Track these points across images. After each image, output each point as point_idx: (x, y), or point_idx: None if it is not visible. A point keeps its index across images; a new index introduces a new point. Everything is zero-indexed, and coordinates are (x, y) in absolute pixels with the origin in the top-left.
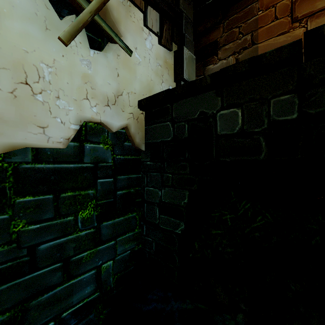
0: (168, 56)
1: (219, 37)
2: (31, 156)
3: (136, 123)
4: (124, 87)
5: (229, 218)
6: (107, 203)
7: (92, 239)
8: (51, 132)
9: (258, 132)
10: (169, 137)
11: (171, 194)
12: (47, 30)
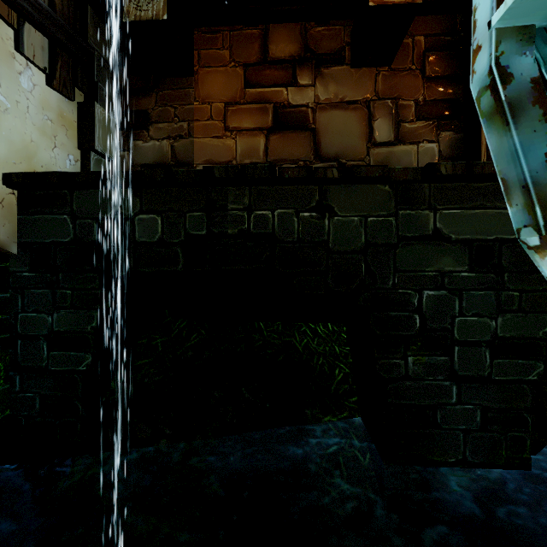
0: (66, 107)
1: (150, 108)
2: None
3: (0, 209)
4: None
5: (161, 342)
6: None
7: None
8: None
9: (176, 243)
10: (67, 238)
11: (70, 318)
12: None
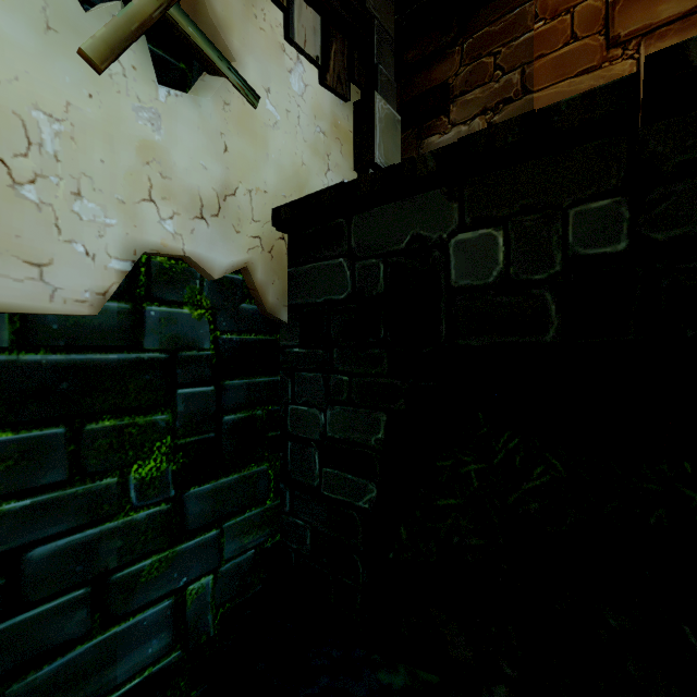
0: (341, 112)
1: (451, 75)
2: (9, 333)
3: (269, 260)
4: (241, 177)
5: (475, 471)
6: (200, 443)
7: (163, 529)
8: (60, 277)
9: (541, 281)
10: (343, 293)
11: (347, 420)
12: (50, 32)
